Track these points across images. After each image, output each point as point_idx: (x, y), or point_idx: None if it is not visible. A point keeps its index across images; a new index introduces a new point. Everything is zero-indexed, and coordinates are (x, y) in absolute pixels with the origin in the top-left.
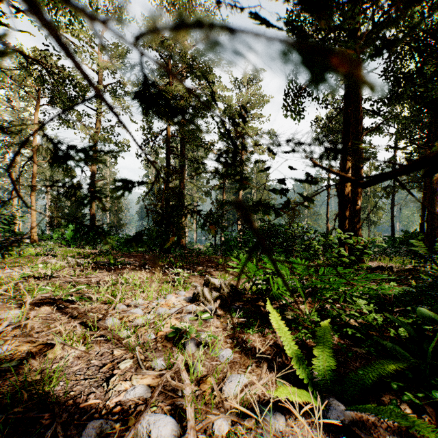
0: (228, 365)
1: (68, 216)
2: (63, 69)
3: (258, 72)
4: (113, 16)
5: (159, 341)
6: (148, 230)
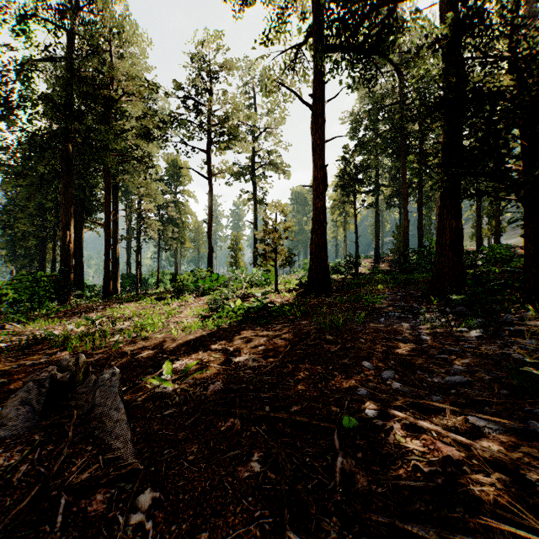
0: None
1: None
2: None
3: None
4: None
5: None
6: None
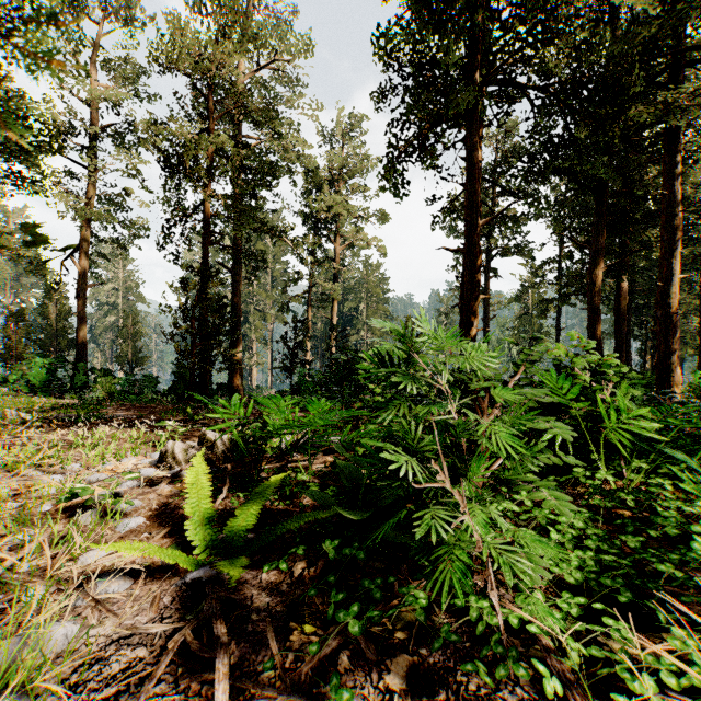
0: (123, 534)
1: (43, 345)
2: (9, 97)
3: (362, 120)
4: (118, 13)
5: (50, 514)
6: (178, 368)
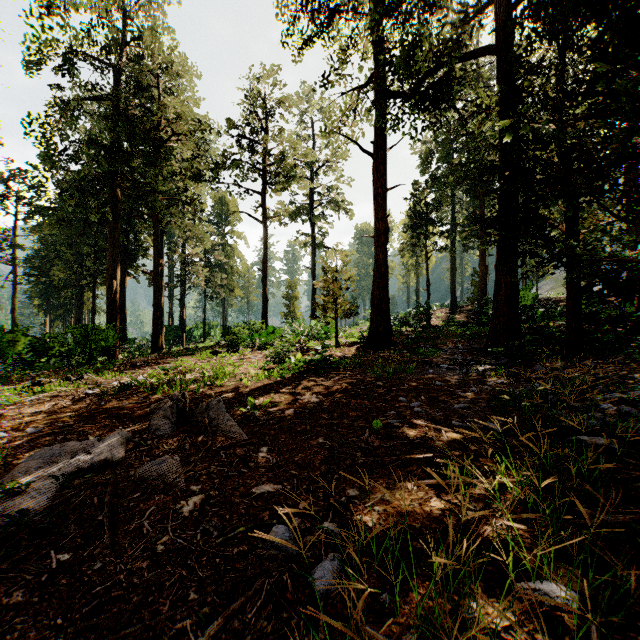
0: None
1: None
2: None
3: None
4: None
5: None
6: None
